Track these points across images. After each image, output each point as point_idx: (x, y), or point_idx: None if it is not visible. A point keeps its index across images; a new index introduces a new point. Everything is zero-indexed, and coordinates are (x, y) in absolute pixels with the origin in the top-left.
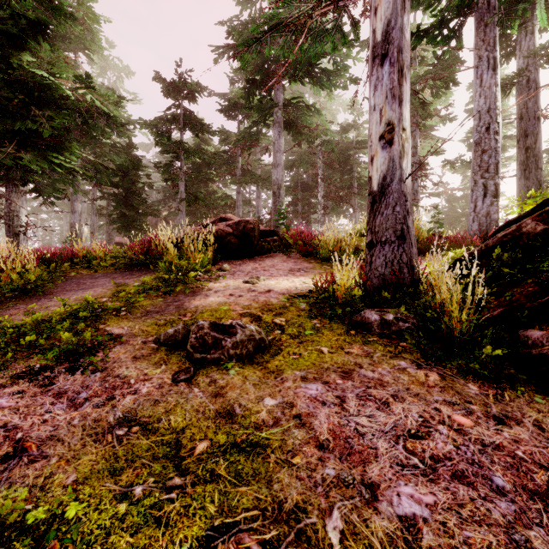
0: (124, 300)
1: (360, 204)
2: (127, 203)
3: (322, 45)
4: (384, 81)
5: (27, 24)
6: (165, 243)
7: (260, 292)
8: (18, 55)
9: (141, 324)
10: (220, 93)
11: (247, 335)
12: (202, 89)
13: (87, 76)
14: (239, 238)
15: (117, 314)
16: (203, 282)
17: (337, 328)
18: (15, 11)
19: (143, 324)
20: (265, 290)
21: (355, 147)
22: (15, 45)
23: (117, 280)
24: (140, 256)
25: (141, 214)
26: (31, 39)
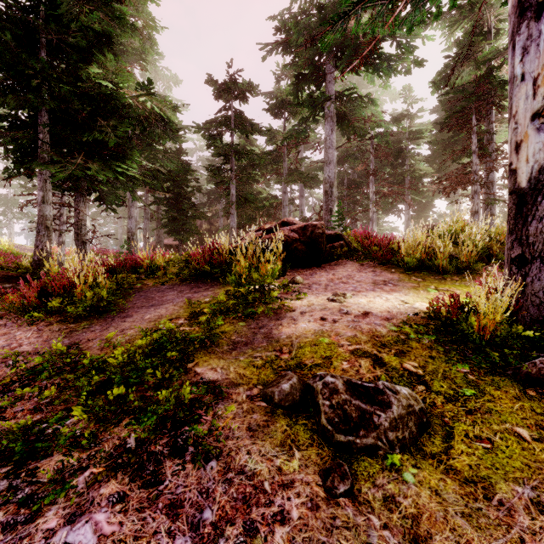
0: (206, 327)
1: (414, 200)
2: (177, 207)
3: (424, 13)
4: (542, 39)
5: (93, 38)
6: (227, 251)
7: (356, 316)
8: (85, 68)
9: (234, 365)
10: (266, 92)
11: (404, 407)
12: (253, 88)
13: (149, 82)
14: (306, 244)
15: (199, 345)
16: (285, 301)
17: (504, 384)
18: (83, 25)
19: (238, 365)
20: (360, 312)
21: (408, 139)
22: (82, 59)
23: (184, 294)
24: (205, 267)
25: (190, 217)
26: (97, 51)
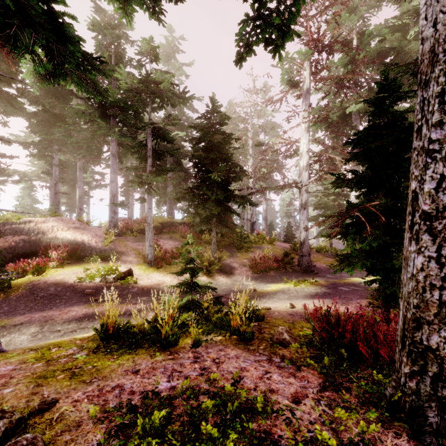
0: None
1: None
2: None
3: None
4: None
5: None
6: None
7: None
8: None
9: None
10: None
11: None
12: None
13: None
14: None
15: None
16: None
17: None
18: None
19: None
20: None
21: None
22: None
23: None
24: None
25: None
26: None
